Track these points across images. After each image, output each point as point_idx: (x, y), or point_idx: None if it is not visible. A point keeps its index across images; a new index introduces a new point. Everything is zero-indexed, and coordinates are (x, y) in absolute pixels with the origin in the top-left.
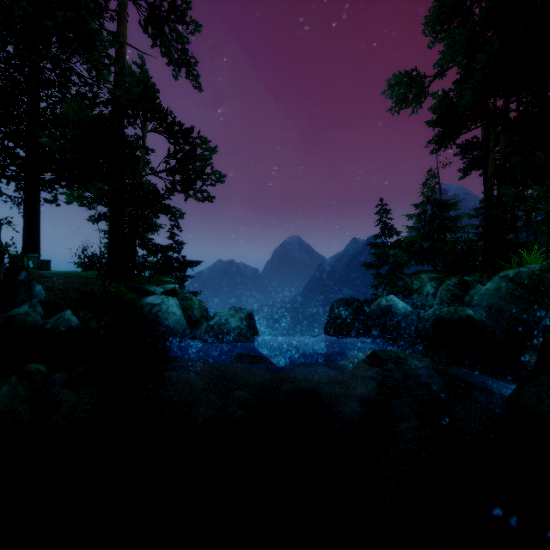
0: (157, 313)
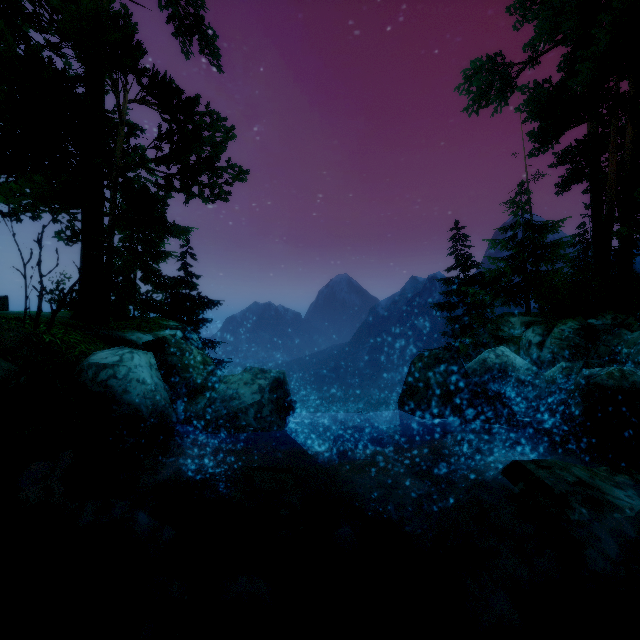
0: (108, 381)
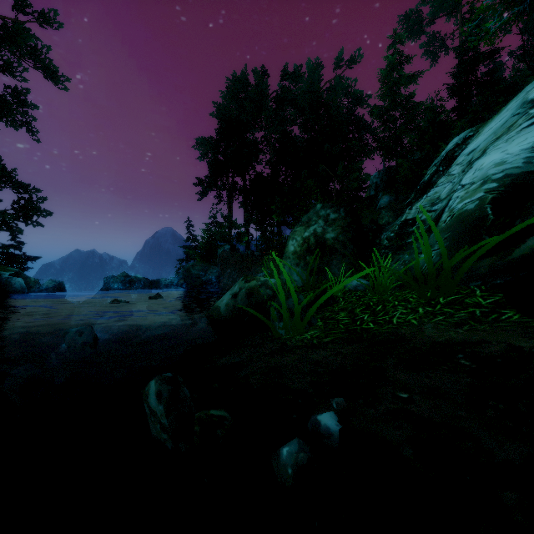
0: (10, 281)
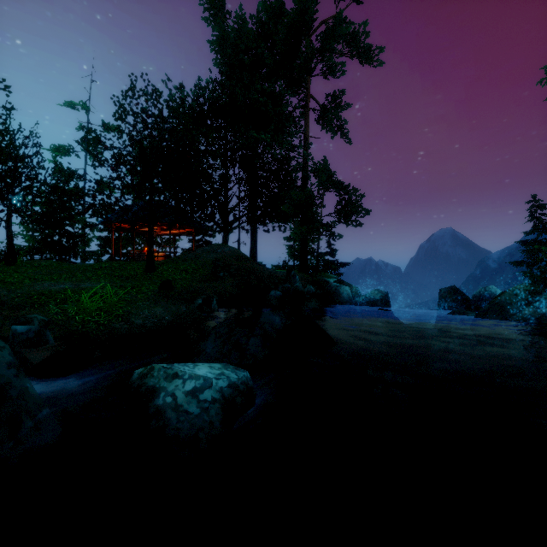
0: (339, 290)
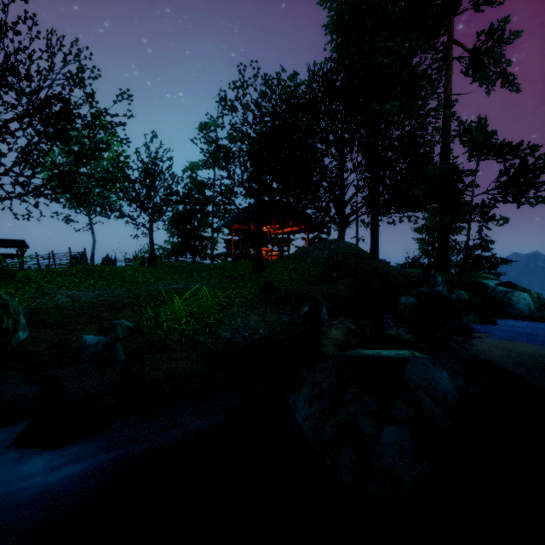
0: (510, 297)
